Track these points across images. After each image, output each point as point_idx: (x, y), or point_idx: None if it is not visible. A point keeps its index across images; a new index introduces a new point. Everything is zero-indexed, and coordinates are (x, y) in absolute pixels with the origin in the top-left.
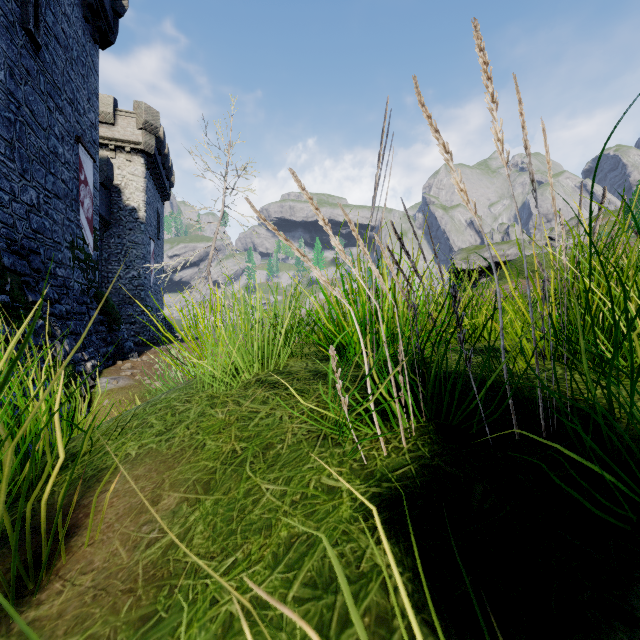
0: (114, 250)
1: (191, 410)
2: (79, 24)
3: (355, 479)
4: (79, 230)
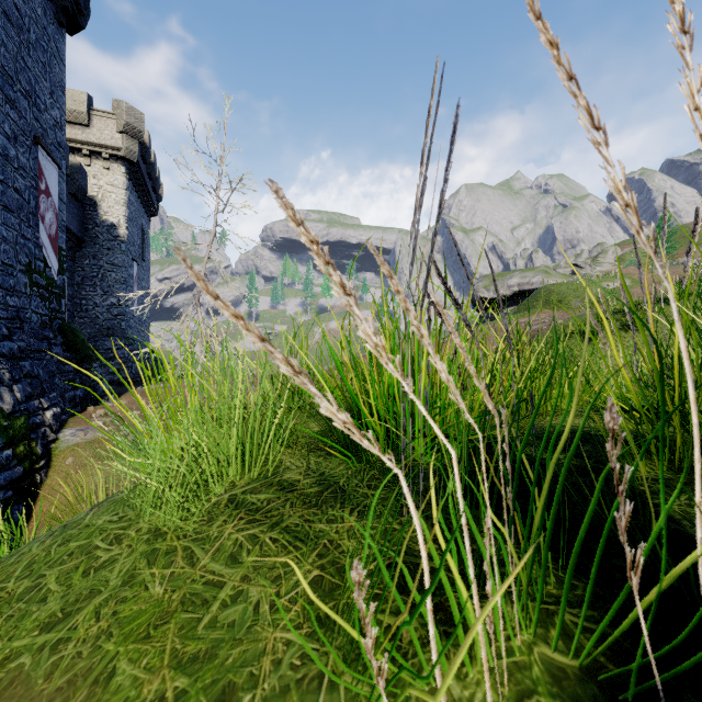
0: (89, 273)
1: (116, 563)
2: (38, 1)
3: None
4: (38, 250)
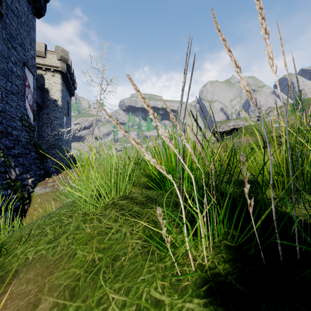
0: (45, 121)
1: (71, 224)
2: (25, 4)
3: (174, 293)
4: (25, 111)
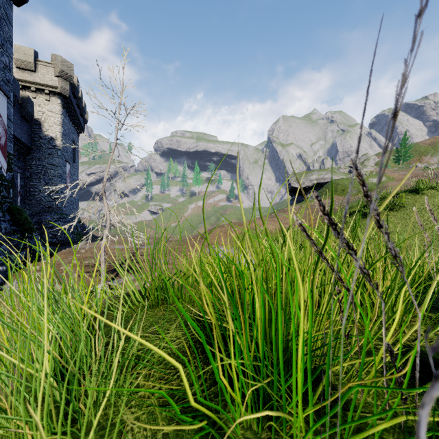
0: (35, 170)
1: None
2: None
3: None
4: None
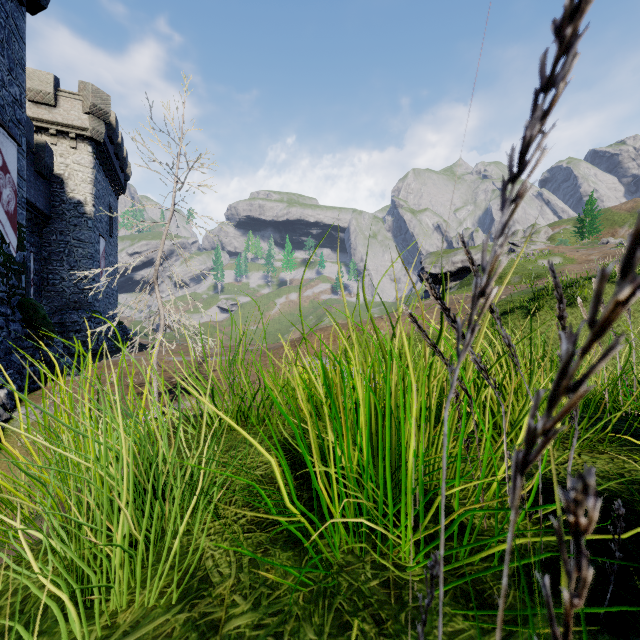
0: (55, 248)
1: None
2: None
3: None
4: None
